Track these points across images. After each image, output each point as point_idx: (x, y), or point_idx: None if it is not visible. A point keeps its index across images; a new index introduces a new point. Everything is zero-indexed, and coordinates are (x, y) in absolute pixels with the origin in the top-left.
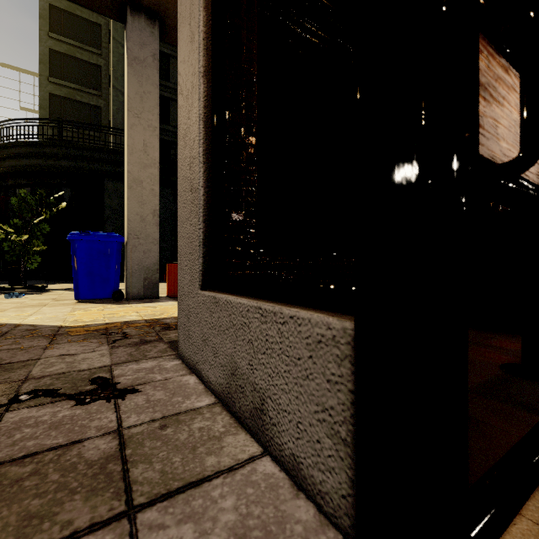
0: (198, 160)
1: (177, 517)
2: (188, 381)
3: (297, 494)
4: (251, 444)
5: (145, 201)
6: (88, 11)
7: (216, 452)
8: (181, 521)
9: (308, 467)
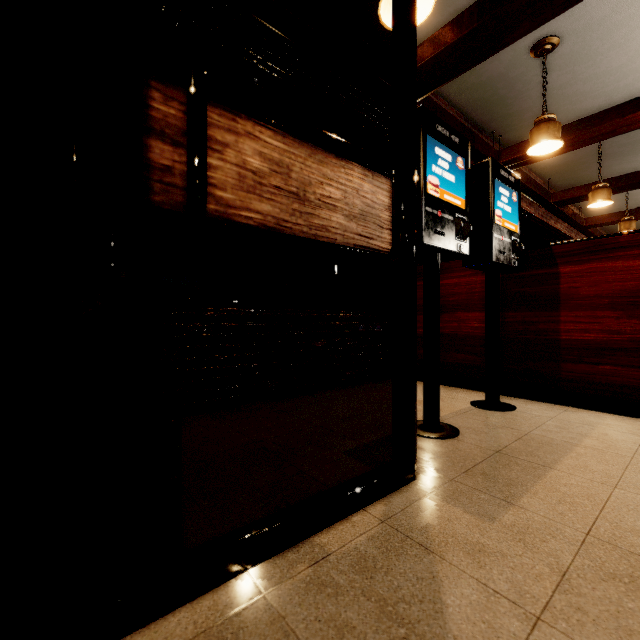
0: None
1: None
2: None
3: None
4: None
5: None
6: None
7: None
8: None
9: None
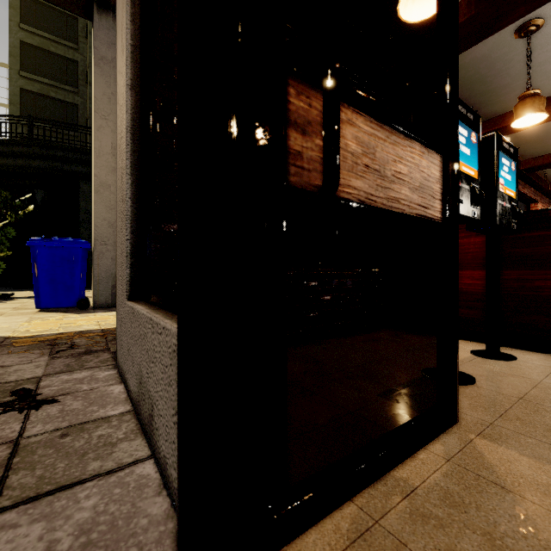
0: (125, 172)
1: (33, 517)
2: (113, 391)
3: (160, 492)
4: (142, 448)
5: (113, 206)
6: None
7: (103, 457)
8: (35, 520)
9: (170, 467)
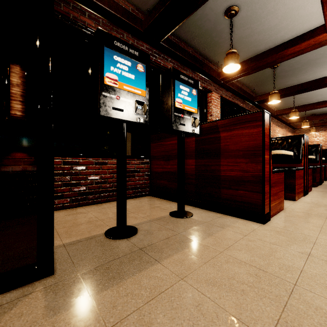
0: None
1: None
2: None
3: None
4: None
5: None
6: None
7: None
8: None
9: None
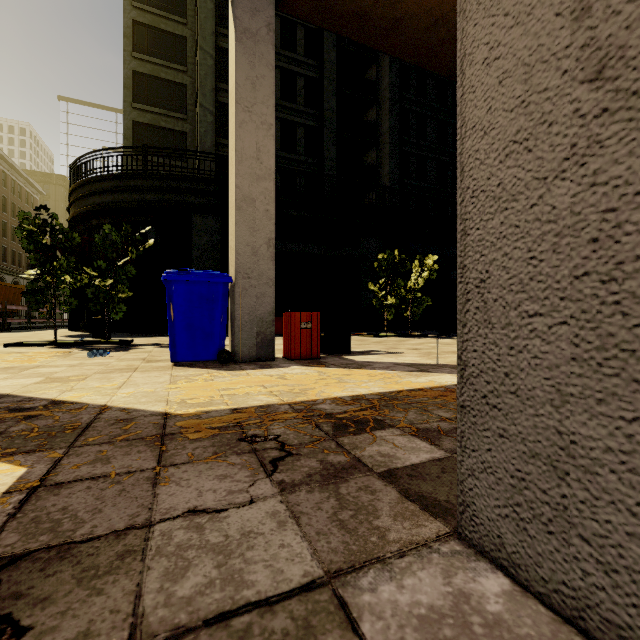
0: None
1: None
2: None
3: None
4: None
5: (257, 227)
6: (173, 23)
7: None
8: None
9: None
